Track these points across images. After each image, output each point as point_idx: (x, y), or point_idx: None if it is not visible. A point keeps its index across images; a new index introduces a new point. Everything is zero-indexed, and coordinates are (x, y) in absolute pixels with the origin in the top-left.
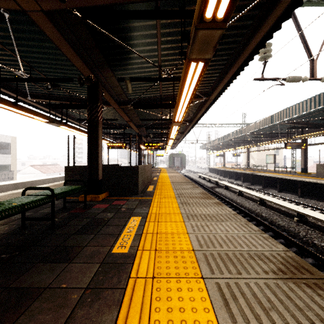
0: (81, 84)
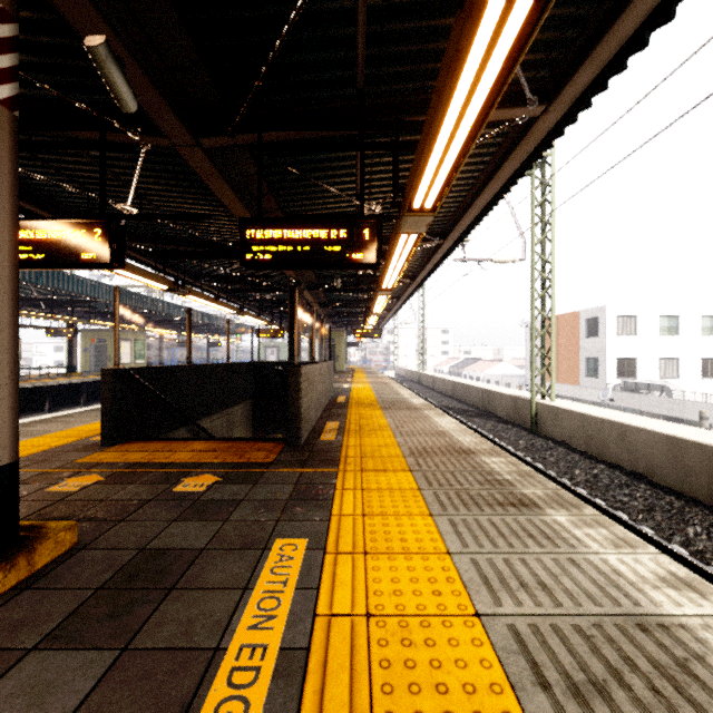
0: (302, 292)
